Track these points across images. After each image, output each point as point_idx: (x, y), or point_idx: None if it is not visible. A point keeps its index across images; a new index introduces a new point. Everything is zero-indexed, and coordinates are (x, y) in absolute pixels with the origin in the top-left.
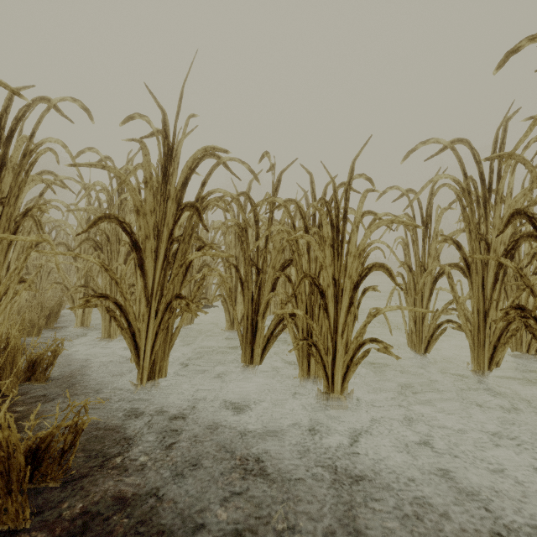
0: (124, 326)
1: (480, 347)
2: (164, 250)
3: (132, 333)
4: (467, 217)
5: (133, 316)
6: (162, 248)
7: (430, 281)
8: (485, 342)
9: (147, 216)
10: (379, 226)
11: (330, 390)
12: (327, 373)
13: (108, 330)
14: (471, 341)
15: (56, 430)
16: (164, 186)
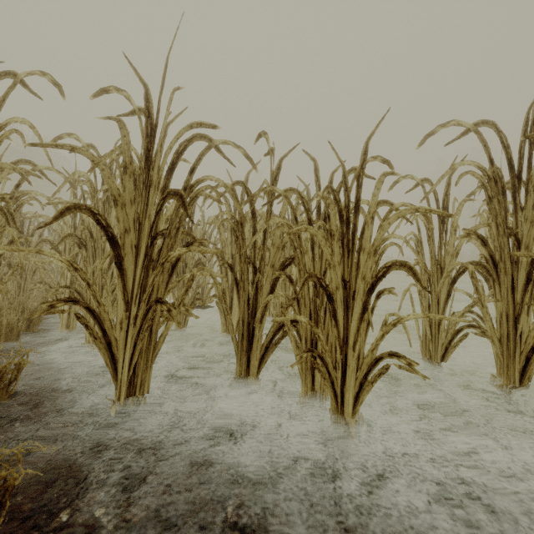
0: (98, 335)
1: (509, 358)
2: (144, 246)
3: (108, 343)
4: (494, 209)
5: (109, 323)
6: (142, 244)
7: (447, 281)
8: (515, 352)
9: (126, 206)
10: (400, 216)
11: (339, 411)
12: (336, 391)
13: None
14: (498, 351)
15: None
16: (147, 173)
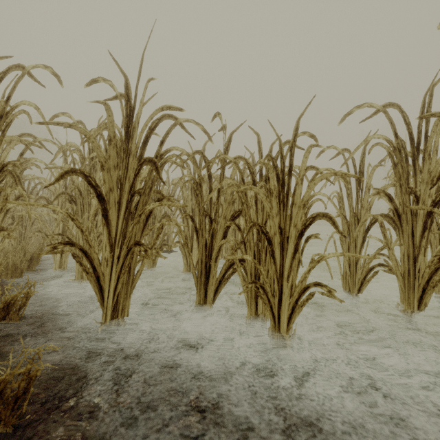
0: (89, 271)
1: (410, 289)
2: (125, 201)
3: (97, 277)
4: (398, 173)
5: (98, 261)
6: (124, 200)
7: (362, 230)
8: (414, 284)
9: (110, 170)
10: (323, 178)
11: (276, 329)
12: (274, 314)
13: (81, 272)
14: (401, 284)
15: (9, 377)
16: (127, 144)
